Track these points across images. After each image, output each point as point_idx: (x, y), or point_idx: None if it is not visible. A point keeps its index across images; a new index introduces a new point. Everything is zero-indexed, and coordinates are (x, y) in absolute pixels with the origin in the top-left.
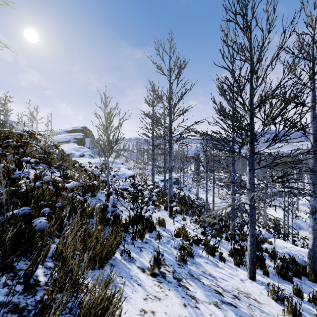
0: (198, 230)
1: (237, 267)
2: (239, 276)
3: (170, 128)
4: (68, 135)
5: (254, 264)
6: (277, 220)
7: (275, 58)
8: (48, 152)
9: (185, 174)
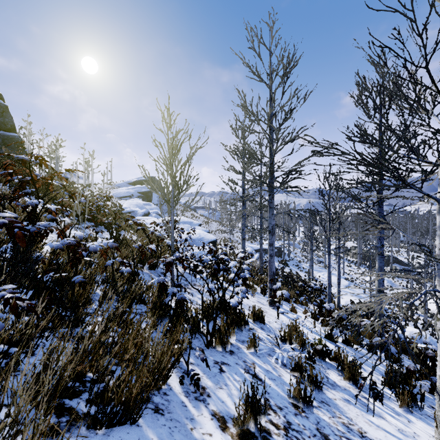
0: (319, 330)
1: (406, 413)
2: (420, 437)
3: (270, 164)
4: (130, 188)
5: None
6: None
7: None
8: (97, 205)
9: (291, 242)
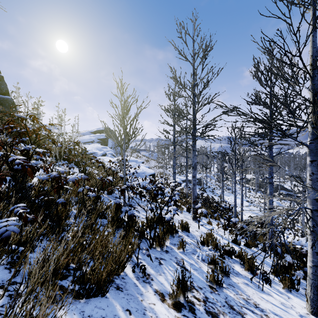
0: (227, 237)
1: (287, 293)
2: (296, 308)
3: (193, 119)
4: (92, 136)
5: None
6: None
7: None
8: (69, 148)
9: (208, 175)
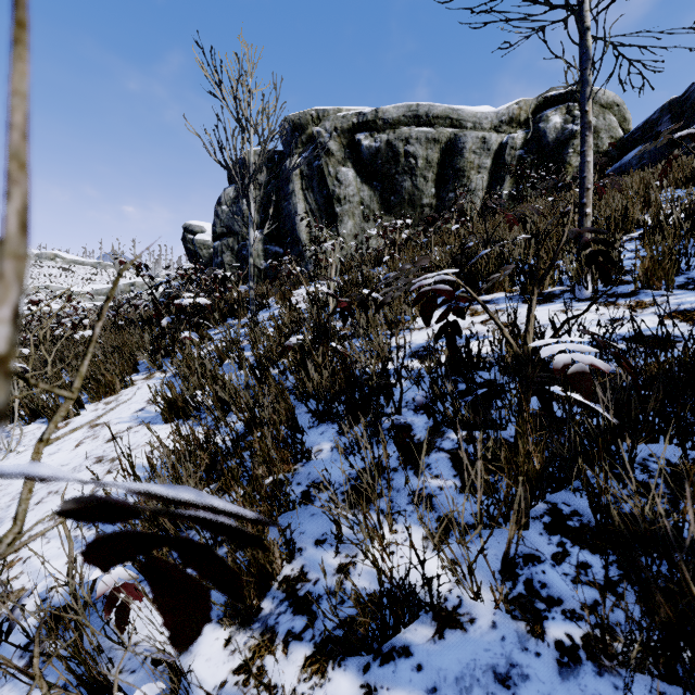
0: None
1: None
2: None
3: None
4: None
5: None
6: None
7: None
8: None
9: None
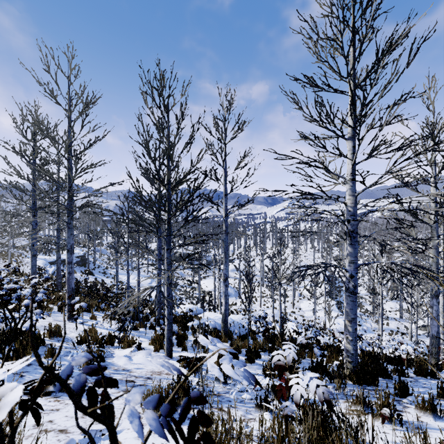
0: (114, 327)
1: (156, 353)
2: (157, 360)
3: (69, 187)
4: None
5: (171, 342)
6: (210, 291)
7: (187, 145)
8: None
9: (98, 248)
